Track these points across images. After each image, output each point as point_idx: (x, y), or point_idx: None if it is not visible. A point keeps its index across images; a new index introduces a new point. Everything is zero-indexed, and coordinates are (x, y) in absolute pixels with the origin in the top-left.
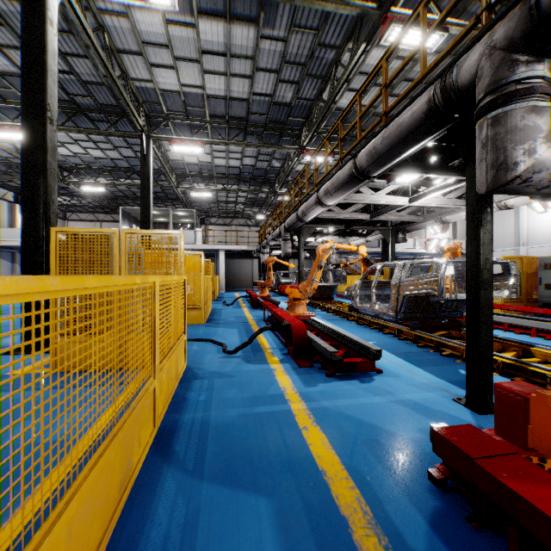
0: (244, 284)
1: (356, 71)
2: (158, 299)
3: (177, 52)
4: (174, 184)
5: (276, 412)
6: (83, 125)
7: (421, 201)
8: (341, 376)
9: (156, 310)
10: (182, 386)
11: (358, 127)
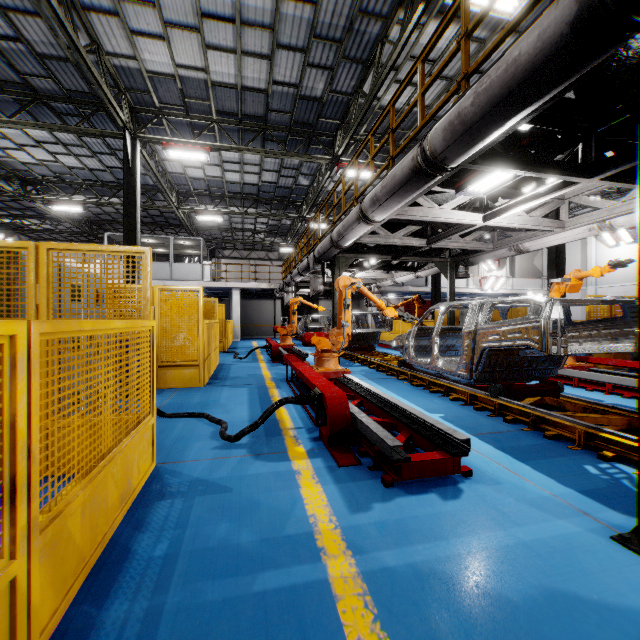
0: (265, 331)
1: (407, 54)
2: (36, 371)
3: (168, 14)
4: (174, 204)
5: (299, 590)
6: (47, 120)
7: (498, 219)
8: (407, 485)
9: (21, 399)
10: (131, 519)
11: (420, 107)
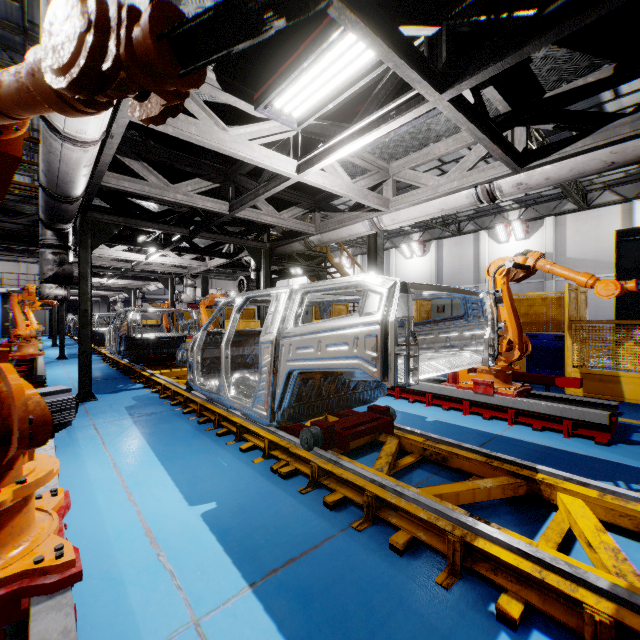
0: None
1: None
2: None
3: None
4: None
5: None
6: None
7: (116, 281)
8: None
9: None
10: None
11: None
